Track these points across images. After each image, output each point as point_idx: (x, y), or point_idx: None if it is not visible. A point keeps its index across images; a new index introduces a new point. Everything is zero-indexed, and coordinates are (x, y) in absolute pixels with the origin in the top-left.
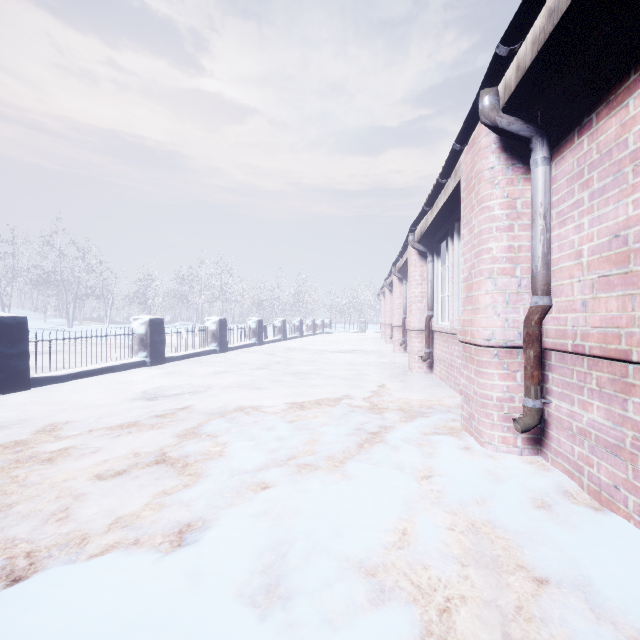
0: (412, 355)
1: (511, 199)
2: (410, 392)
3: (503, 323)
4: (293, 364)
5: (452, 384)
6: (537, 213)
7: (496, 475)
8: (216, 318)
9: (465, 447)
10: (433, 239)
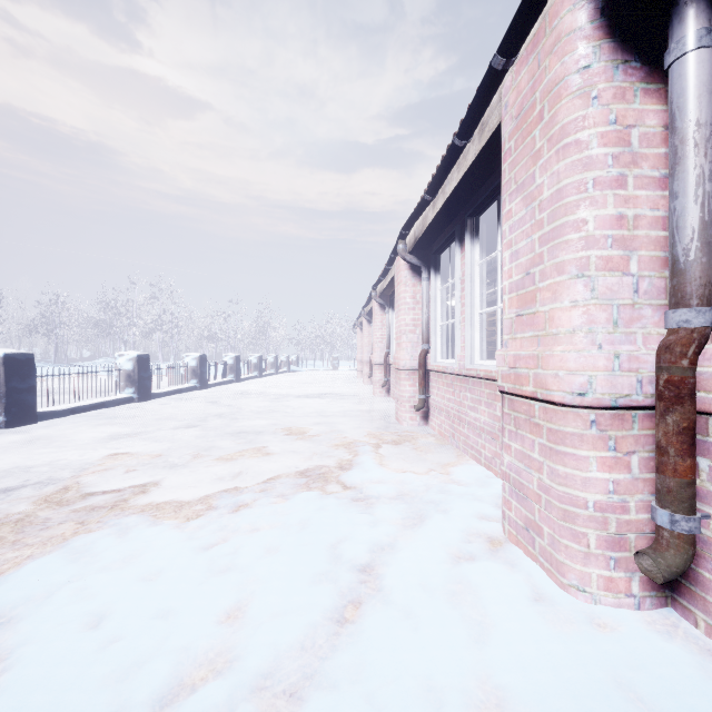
0: (402, 402)
1: (622, 127)
2: (406, 460)
3: (610, 362)
4: (241, 417)
5: (461, 445)
6: (689, 143)
7: (639, 700)
8: (133, 353)
9: (533, 595)
10: (429, 250)
